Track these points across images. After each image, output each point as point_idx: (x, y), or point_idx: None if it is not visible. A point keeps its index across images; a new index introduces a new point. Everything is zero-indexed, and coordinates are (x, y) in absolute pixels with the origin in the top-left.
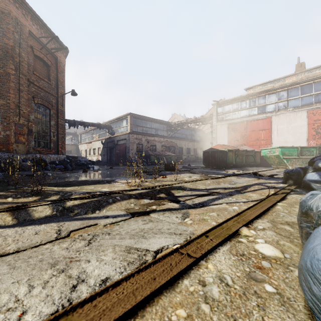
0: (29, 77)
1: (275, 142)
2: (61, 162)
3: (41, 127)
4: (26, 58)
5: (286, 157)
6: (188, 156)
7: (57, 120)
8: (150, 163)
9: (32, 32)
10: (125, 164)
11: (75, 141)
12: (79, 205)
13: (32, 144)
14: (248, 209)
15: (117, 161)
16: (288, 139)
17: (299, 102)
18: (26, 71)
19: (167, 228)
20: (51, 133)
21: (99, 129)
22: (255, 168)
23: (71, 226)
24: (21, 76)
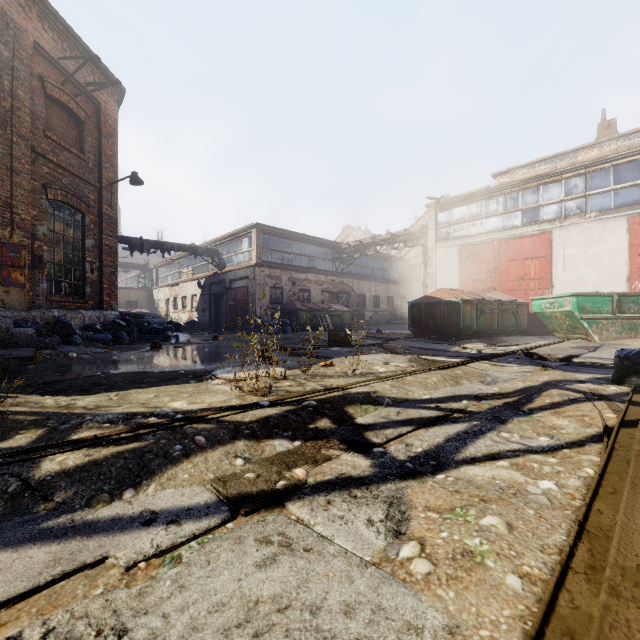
0: (35, 143)
1: (558, 284)
2: (108, 327)
3: (64, 251)
4: (29, 102)
5: (587, 315)
6: (377, 312)
7: (101, 237)
8: (297, 327)
9: (42, 47)
10: (246, 330)
11: (147, 282)
12: (78, 471)
13: (43, 287)
14: (594, 496)
15: (229, 323)
16: (586, 277)
17: (611, 200)
18: (27, 131)
19: (342, 602)
20: (87, 265)
21: (194, 256)
22: (517, 338)
23: (7, 578)
24: (16, 140)
